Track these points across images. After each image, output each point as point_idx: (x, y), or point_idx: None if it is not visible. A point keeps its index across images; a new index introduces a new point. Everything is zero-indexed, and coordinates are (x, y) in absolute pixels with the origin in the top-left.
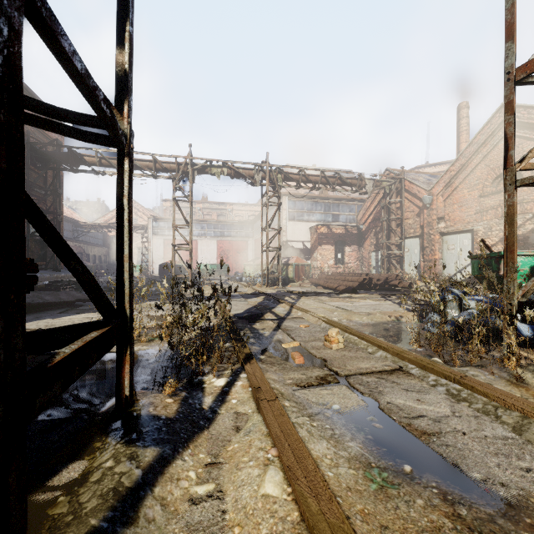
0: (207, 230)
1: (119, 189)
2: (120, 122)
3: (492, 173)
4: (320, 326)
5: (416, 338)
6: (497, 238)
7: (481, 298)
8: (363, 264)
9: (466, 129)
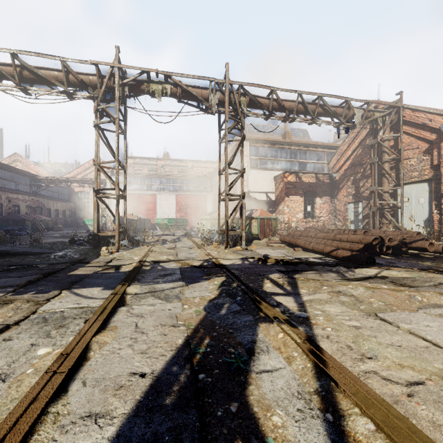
0: (166, 185)
1: None
2: None
3: None
4: None
5: None
6: None
7: None
8: (336, 217)
9: None
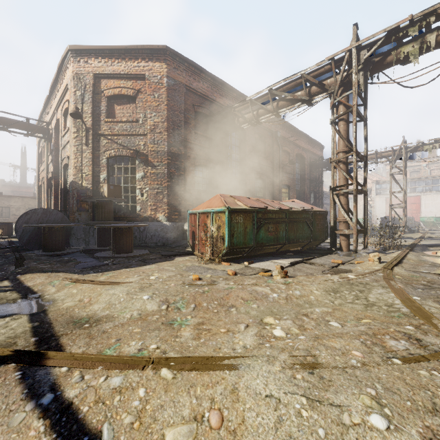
0: (432, 186)
1: (364, 202)
2: (364, 188)
3: None
4: None
5: None
6: None
7: None
8: None
9: None
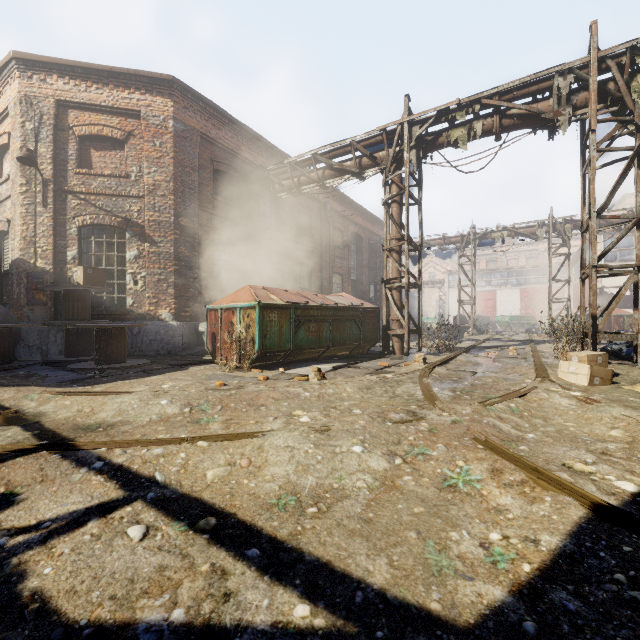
0: (507, 279)
1: (419, 298)
2: (419, 282)
3: None
4: (526, 351)
5: None
6: None
7: None
8: None
9: None
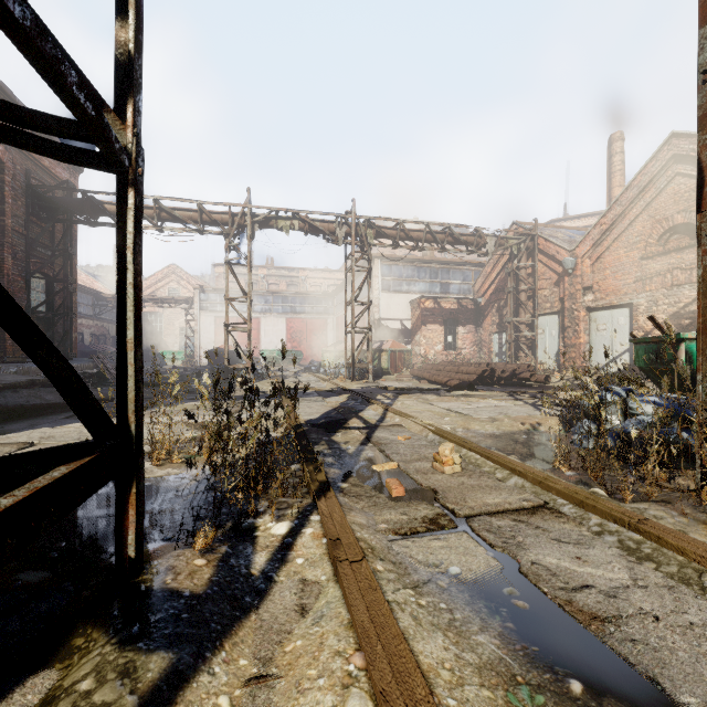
0: (273, 305)
1: (121, 238)
2: (121, 132)
3: (658, 226)
4: (427, 438)
5: (564, 456)
6: (665, 315)
7: (655, 399)
8: (482, 349)
9: (621, 169)
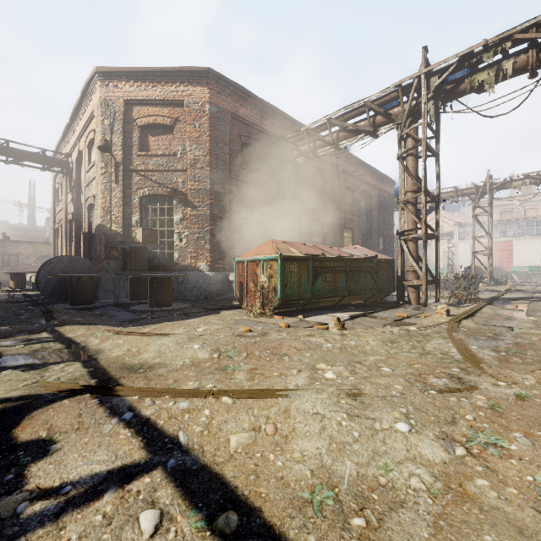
0: (526, 229)
1: (436, 249)
2: (436, 233)
3: None
4: None
5: None
6: None
7: None
8: None
9: None
